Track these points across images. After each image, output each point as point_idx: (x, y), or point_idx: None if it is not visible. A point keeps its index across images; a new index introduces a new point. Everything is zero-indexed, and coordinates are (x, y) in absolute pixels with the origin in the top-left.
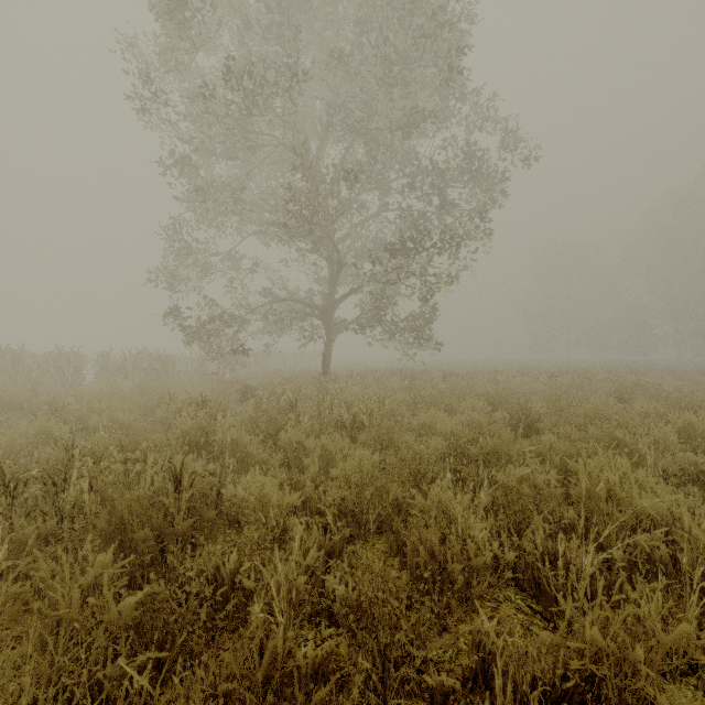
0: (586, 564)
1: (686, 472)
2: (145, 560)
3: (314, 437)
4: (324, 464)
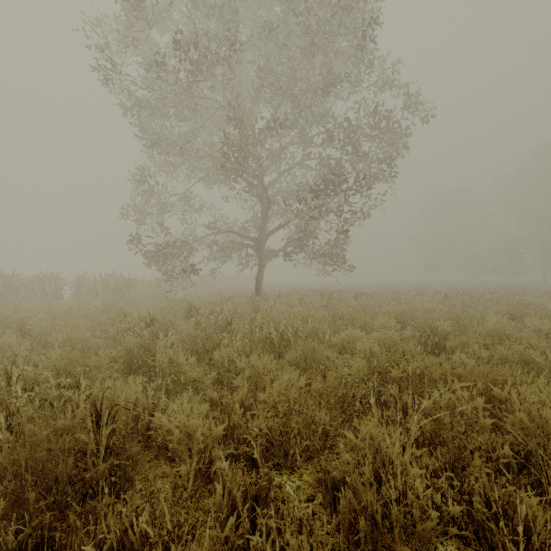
0: None
1: None
2: (44, 519)
3: (245, 354)
4: (253, 384)
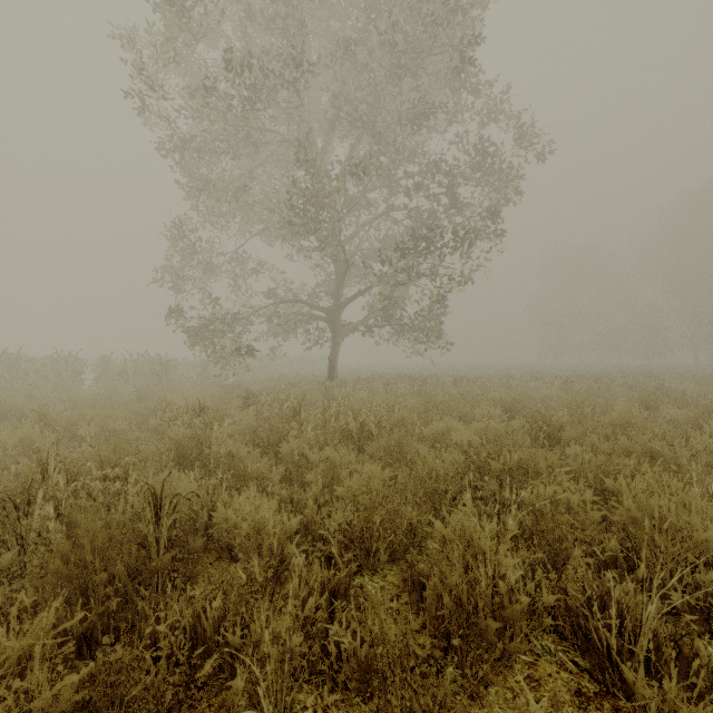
0: (647, 614)
1: None
2: (111, 606)
3: (318, 448)
4: (328, 479)
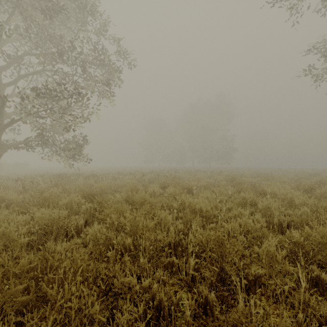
0: None
1: (172, 243)
2: None
3: None
4: None
